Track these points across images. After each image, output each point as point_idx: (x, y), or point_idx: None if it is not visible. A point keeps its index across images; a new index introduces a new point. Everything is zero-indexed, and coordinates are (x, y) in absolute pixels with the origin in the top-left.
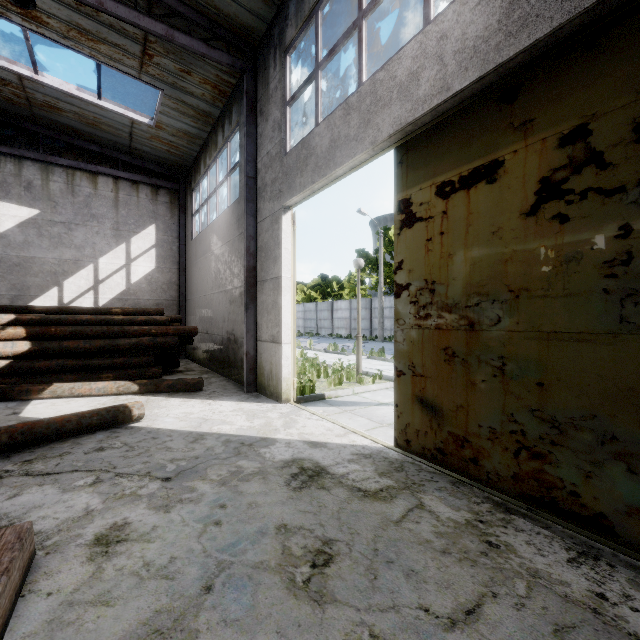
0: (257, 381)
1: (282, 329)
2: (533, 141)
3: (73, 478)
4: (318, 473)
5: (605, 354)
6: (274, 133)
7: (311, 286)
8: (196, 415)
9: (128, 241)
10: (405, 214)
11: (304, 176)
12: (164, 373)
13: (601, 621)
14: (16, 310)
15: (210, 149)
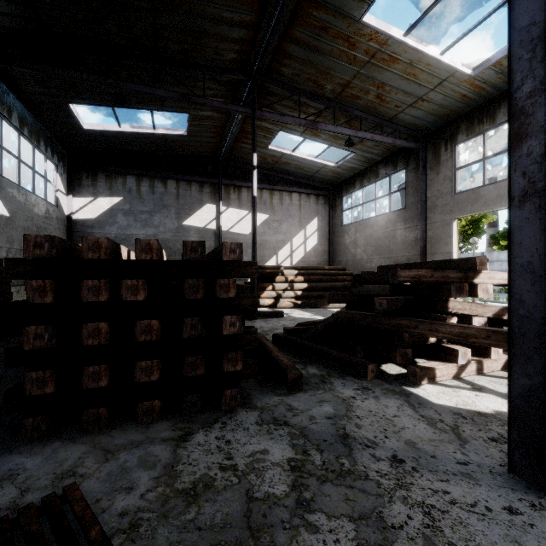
0: None
1: None
2: None
3: None
4: None
5: None
6: (445, 182)
7: None
8: None
9: (305, 228)
10: None
11: (474, 207)
12: None
13: None
14: (291, 268)
15: (369, 177)
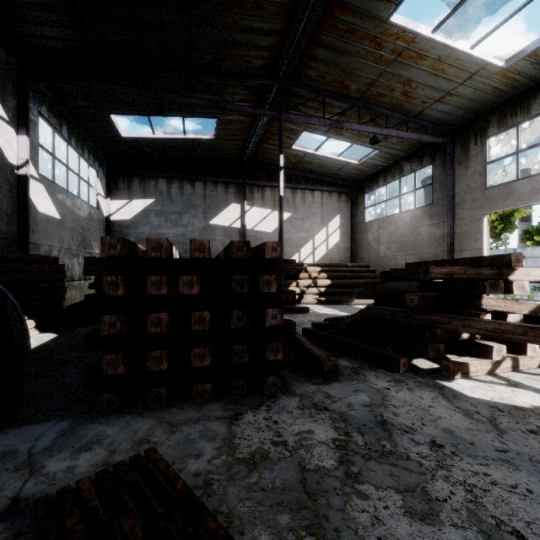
0: None
1: None
2: None
3: None
4: None
5: None
6: (474, 176)
7: None
8: None
9: (327, 225)
10: None
11: (506, 202)
12: None
13: None
14: (315, 265)
15: (393, 173)
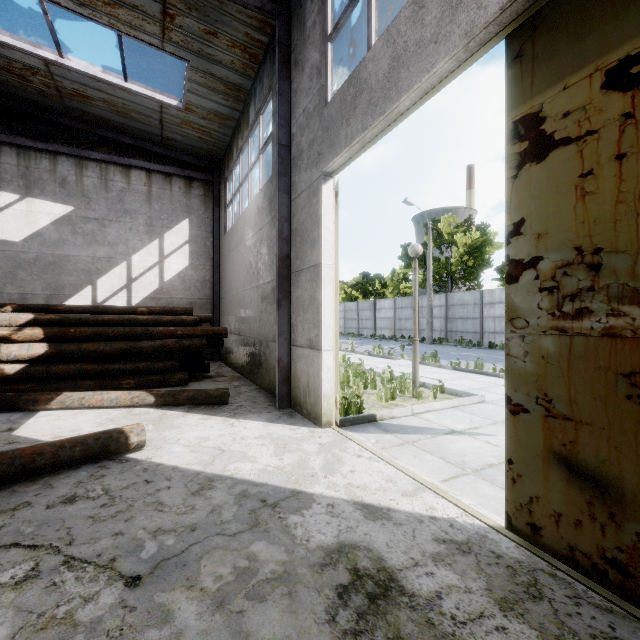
0: (291, 395)
1: (322, 332)
2: None
3: (1, 563)
4: (384, 589)
5: None
6: (312, 82)
7: (352, 285)
8: (212, 442)
9: (161, 237)
10: (528, 140)
11: (351, 124)
12: (192, 379)
13: None
14: (38, 309)
15: (242, 129)
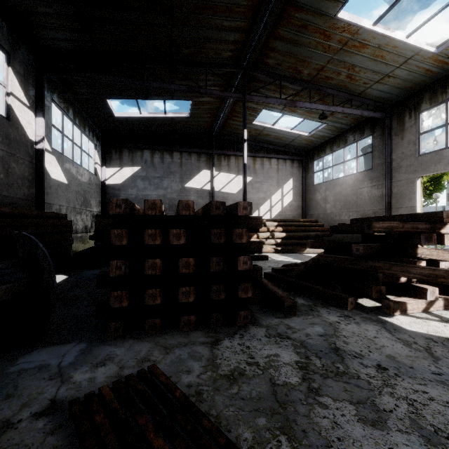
0: None
1: None
2: None
3: None
4: None
5: None
6: (409, 145)
7: None
8: None
9: (282, 187)
10: None
11: (437, 166)
12: None
13: None
14: (272, 220)
15: (338, 143)
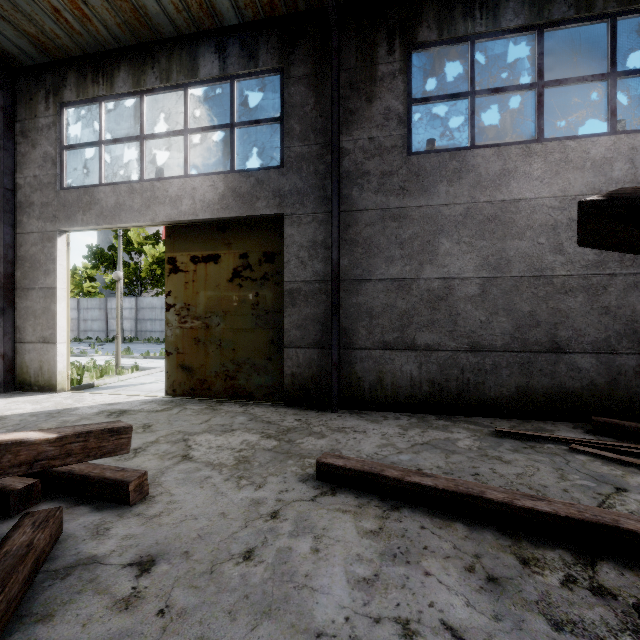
0: (17, 380)
1: (58, 331)
2: (231, 252)
3: None
4: (124, 411)
5: (252, 336)
6: (46, 164)
7: None
8: None
9: None
10: (173, 266)
11: (88, 216)
12: None
13: (244, 413)
14: None
15: None
